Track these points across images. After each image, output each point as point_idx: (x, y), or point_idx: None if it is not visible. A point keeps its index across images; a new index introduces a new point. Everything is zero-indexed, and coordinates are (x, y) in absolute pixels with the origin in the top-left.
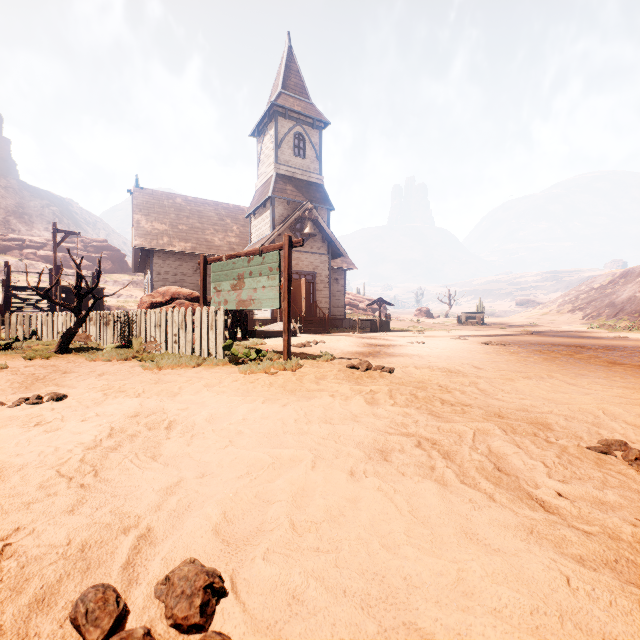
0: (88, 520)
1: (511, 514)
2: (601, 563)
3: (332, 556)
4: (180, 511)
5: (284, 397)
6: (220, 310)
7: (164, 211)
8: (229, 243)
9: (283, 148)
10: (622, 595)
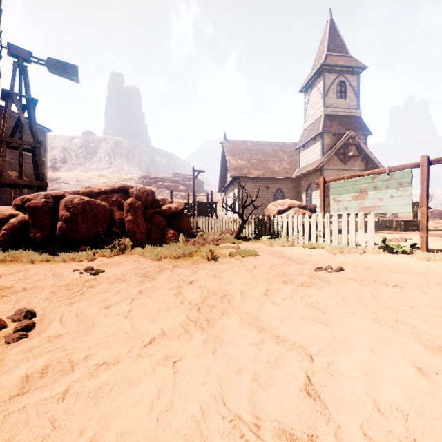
0: None
1: None
2: None
3: None
4: None
5: None
6: (370, 214)
7: (242, 152)
8: (284, 168)
9: (329, 95)
10: None
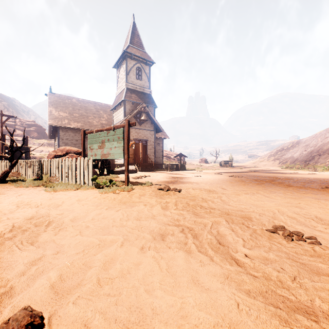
0: None
1: (219, 268)
2: (258, 293)
3: (114, 298)
4: (36, 275)
5: (119, 206)
6: (90, 159)
7: (66, 106)
8: (101, 124)
9: (130, 74)
10: (264, 311)
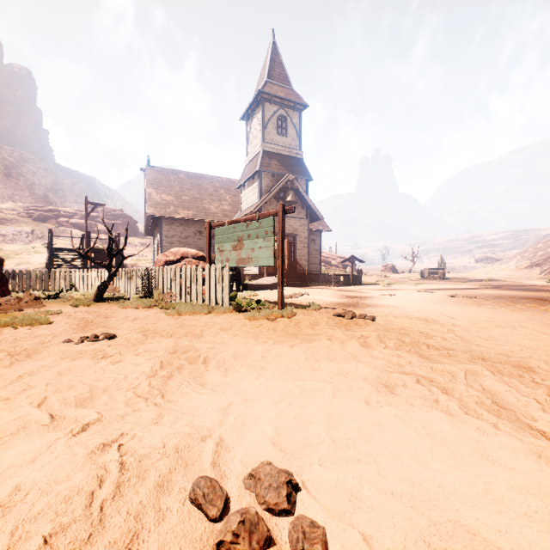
0: (172, 430)
1: (517, 441)
2: None
3: (374, 466)
4: (238, 427)
5: (289, 340)
6: (226, 267)
7: (170, 185)
8: (223, 210)
9: (268, 129)
10: None
